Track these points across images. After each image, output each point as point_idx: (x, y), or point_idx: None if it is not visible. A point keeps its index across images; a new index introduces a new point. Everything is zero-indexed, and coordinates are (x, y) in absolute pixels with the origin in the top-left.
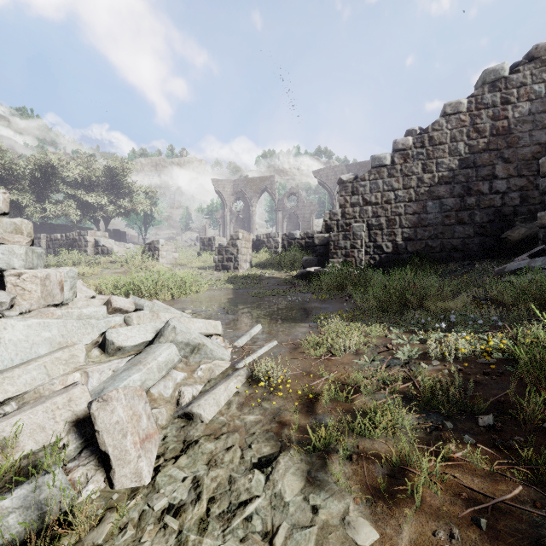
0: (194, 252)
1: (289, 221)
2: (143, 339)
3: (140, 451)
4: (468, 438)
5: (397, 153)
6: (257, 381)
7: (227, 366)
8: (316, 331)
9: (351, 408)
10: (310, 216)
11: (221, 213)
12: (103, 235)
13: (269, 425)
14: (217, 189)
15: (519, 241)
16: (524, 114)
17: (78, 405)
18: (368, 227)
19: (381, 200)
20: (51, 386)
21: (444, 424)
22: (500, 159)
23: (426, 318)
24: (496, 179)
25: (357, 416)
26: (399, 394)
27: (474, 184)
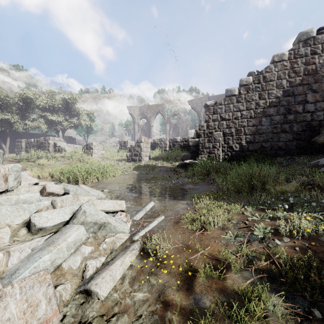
0: (116, 150)
1: (173, 131)
2: (61, 219)
3: None
4: None
5: (242, 87)
6: (147, 254)
7: (126, 238)
8: (191, 207)
9: (224, 286)
10: (186, 128)
11: (132, 126)
12: (59, 140)
13: (154, 305)
14: (130, 112)
15: (323, 143)
16: None
17: None
18: (223, 134)
19: (232, 117)
20: None
21: (312, 312)
22: (310, 90)
23: (271, 199)
24: (308, 103)
25: (234, 307)
26: (263, 272)
27: (293, 107)
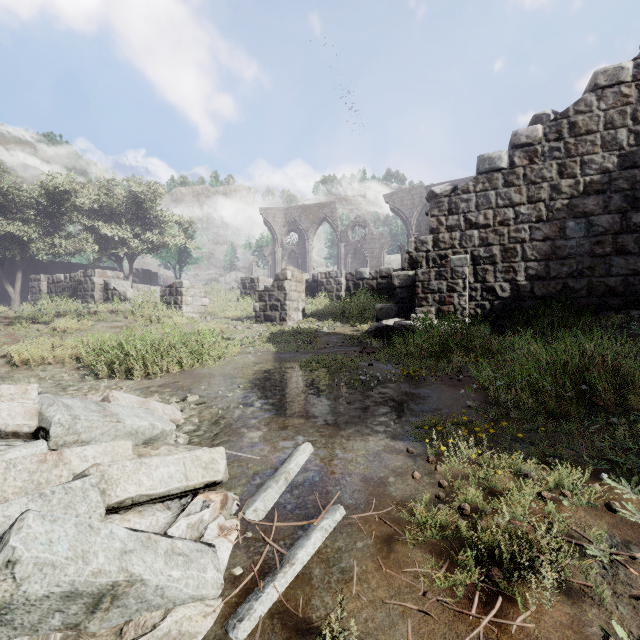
0: (235, 296)
1: (354, 257)
2: None
3: None
4: None
5: (518, 151)
6: None
7: (206, 627)
8: (425, 470)
9: None
10: (380, 251)
11: (270, 249)
12: (116, 276)
13: None
14: (266, 220)
15: None
16: None
17: None
18: (473, 260)
19: (494, 220)
20: None
21: None
22: None
23: None
24: None
25: None
26: None
27: None
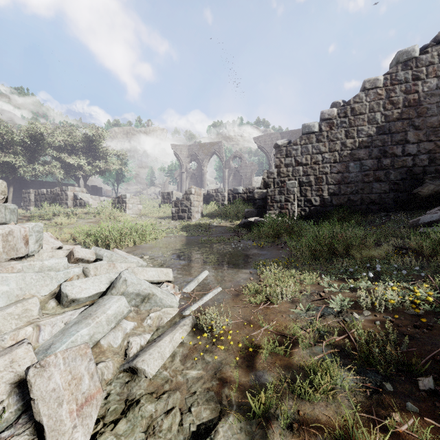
0: (156, 203)
1: (234, 178)
2: (97, 290)
3: (76, 420)
4: (411, 406)
5: (324, 122)
6: (201, 330)
7: (175, 313)
8: (255, 277)
9: (289, 363)
10: (251, 174)
11: (178, 172)
12: (81, 191)
13: (210, 382)
14: (176, 153)
15: (428, 196)
16: (432, 89)
17: (21, 365)
18: (299, 184)
19: (311, 161)
20: (1, 342)
21: (383, 386)
22: (411, 126)
23: (354, 267)
24: (408, 144)
25: (297, 379)
26: (335, 347)
27: (389, 148)
